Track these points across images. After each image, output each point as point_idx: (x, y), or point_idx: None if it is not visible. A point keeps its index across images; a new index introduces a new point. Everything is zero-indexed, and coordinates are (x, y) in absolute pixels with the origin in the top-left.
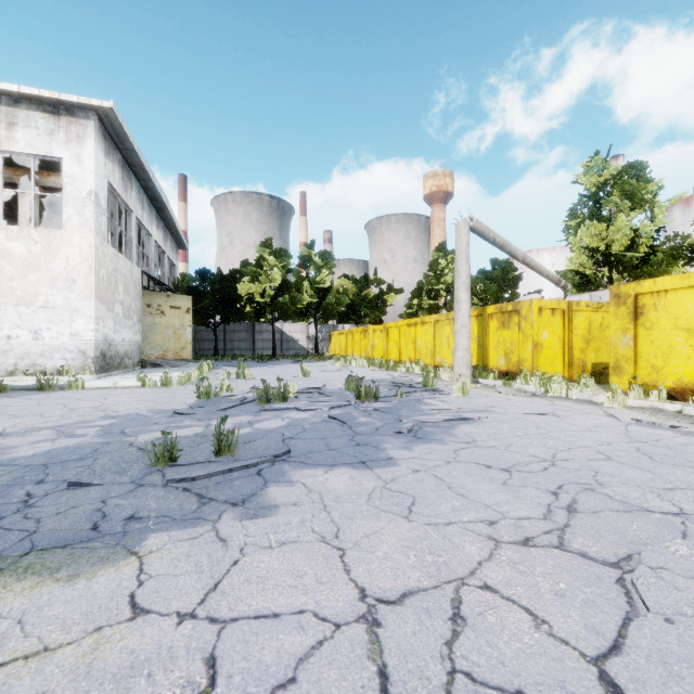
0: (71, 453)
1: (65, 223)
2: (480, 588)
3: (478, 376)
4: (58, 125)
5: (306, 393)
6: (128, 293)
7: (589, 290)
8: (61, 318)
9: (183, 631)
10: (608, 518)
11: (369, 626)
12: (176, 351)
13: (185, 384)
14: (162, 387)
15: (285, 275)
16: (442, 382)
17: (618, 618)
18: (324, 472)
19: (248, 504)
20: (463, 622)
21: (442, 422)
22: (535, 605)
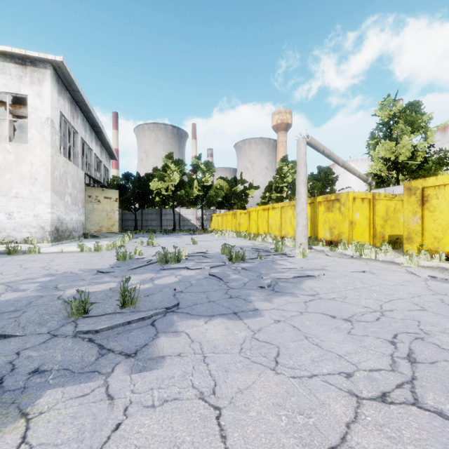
0: (9, 306)
1: (30, 140)
2: None
3: (312, 244)
4: (25, 72)
5: (194, 256)
6: (75, 188)
7: (383, 186)
8: (27, 204)
9: None
10: (447, 370)
11: None
12: (108, 227)
13: (111, 249)
14: (94, 252)
15: (182, 177)
16: (287, 248)
17: None
18: (205, 322)
19: (140, 356)
20: None
21: (292, 278)
22: None
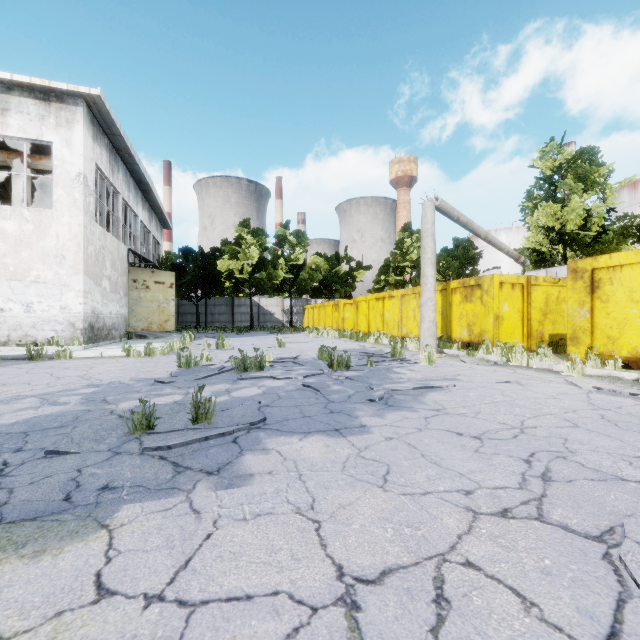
0: (52, 421)
1: (55, 203)
2: (463, 565)
3: (443, 347)
4: (48, 111)
5: (281, 362)
6: (115, 269)
7: (545, 266)
8: (51, 292)
9: (149, 616)
10: (584, 488)
11: (348, 609)
12: (160, 324)
13: (168, 354)
14: (145, 357)
15: (262, 253)
16: (409, 352)
17: (611, 600)
18: (299, 439)
19: (223, 473)
20: (448, 605)
21: (412, 390)
22: (521, 585)
